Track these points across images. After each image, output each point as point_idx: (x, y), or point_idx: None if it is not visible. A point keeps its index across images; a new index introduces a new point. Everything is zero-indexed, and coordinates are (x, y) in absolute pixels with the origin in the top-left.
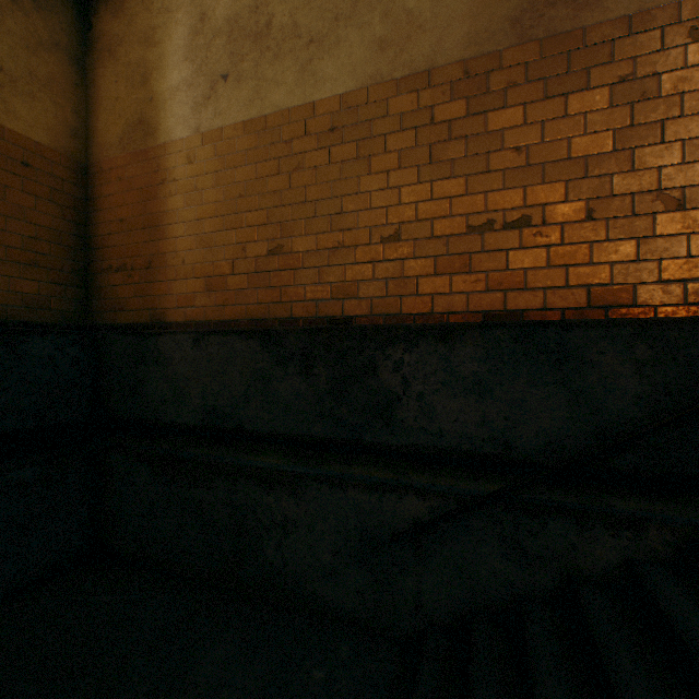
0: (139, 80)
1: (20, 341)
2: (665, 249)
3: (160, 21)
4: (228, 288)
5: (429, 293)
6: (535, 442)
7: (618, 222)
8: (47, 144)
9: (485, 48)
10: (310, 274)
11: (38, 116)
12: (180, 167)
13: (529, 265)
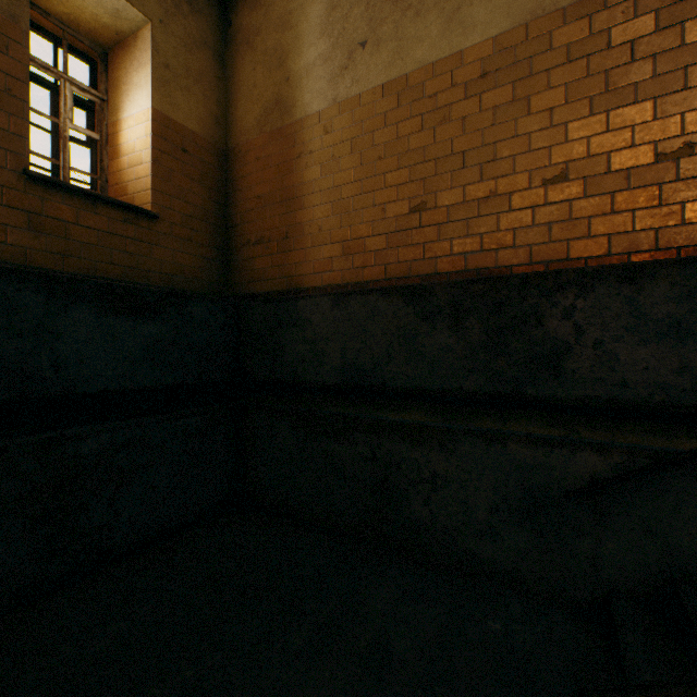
0: (275, 64)
1: (185, 304)
2: None
3: (296, 4)
4: (366, 250)
5: (605, 233)
6: None
7: None
8: (198, 133)
9: None
10: (457, 227)
11: (192, 107)
12: (316, 139)
13: None
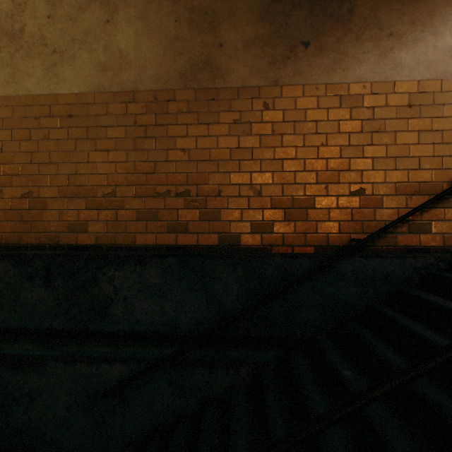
0: None
1: None
2: (253, 216)
3: None
4: None
5: (134, 232)
6: (190, 324)
7: (233, 199)
8: None
9: (166, 86)
10: (54, 214)
11: None
12: None
13: (189, 219)
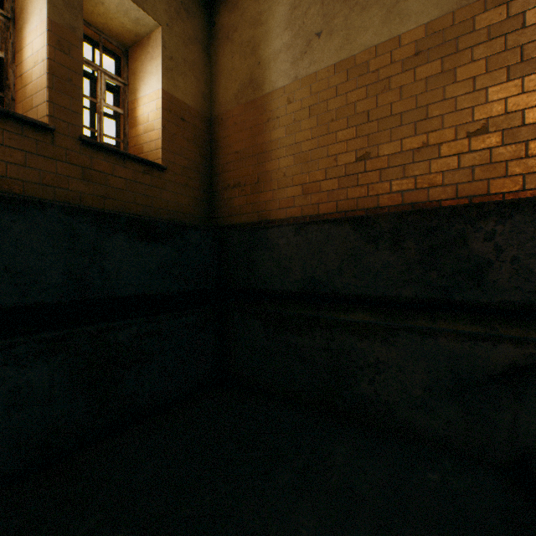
0: (249, 52)
1: (185, 233)
2: None
3: (265, 7)
4: (321, 190)
5: (520, 173)
6: None
7: None
8: (192, 106)
9: None
10: (395, 171)
11: (188, 87)
12: (281, 108)
13: None
